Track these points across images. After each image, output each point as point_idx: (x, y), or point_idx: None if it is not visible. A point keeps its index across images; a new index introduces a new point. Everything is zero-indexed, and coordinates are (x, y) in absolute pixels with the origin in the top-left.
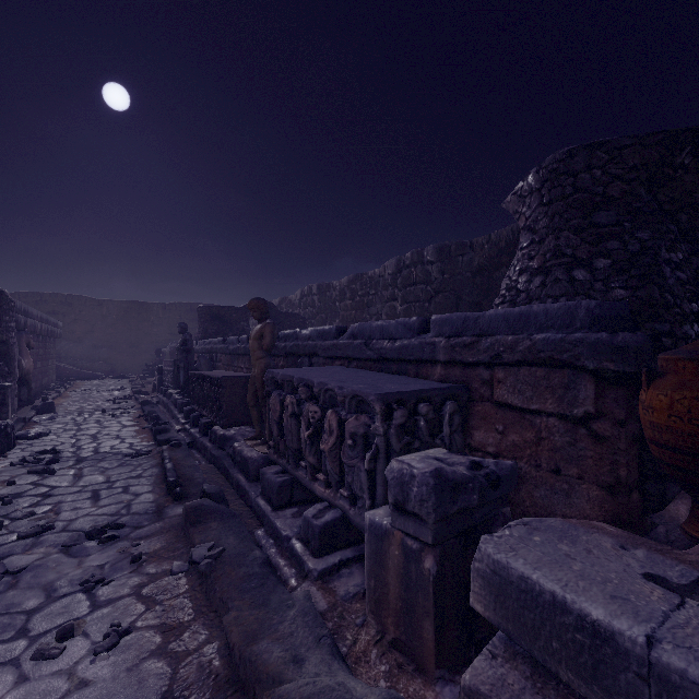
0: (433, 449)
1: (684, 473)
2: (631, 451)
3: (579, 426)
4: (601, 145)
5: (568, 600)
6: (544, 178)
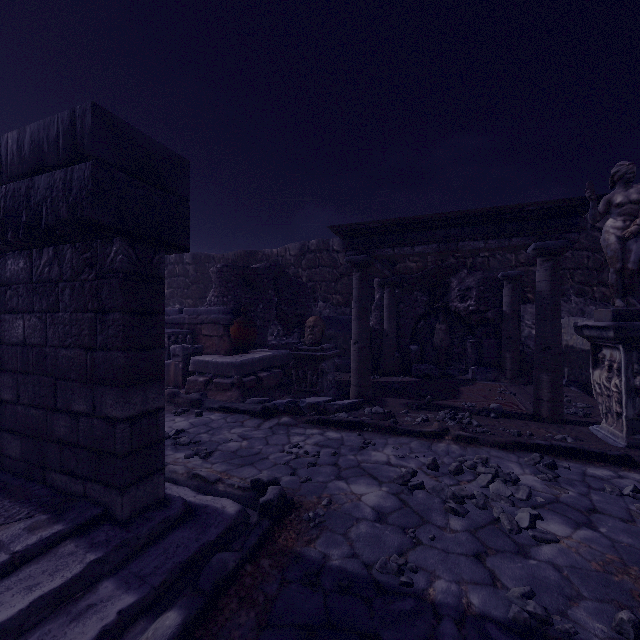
0: (183, 344)
1: (235, 344)
2: (231, 342)
3: (221, 338)
4: (229, 267)
5: (204, 359)
6: (217, 270)
